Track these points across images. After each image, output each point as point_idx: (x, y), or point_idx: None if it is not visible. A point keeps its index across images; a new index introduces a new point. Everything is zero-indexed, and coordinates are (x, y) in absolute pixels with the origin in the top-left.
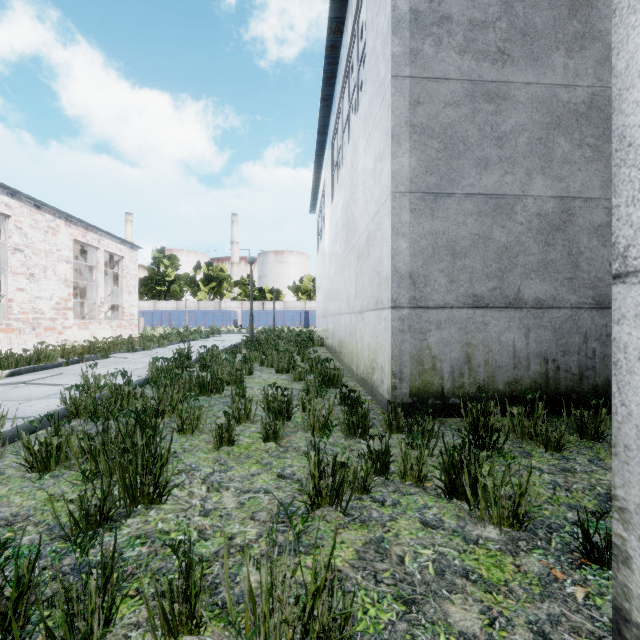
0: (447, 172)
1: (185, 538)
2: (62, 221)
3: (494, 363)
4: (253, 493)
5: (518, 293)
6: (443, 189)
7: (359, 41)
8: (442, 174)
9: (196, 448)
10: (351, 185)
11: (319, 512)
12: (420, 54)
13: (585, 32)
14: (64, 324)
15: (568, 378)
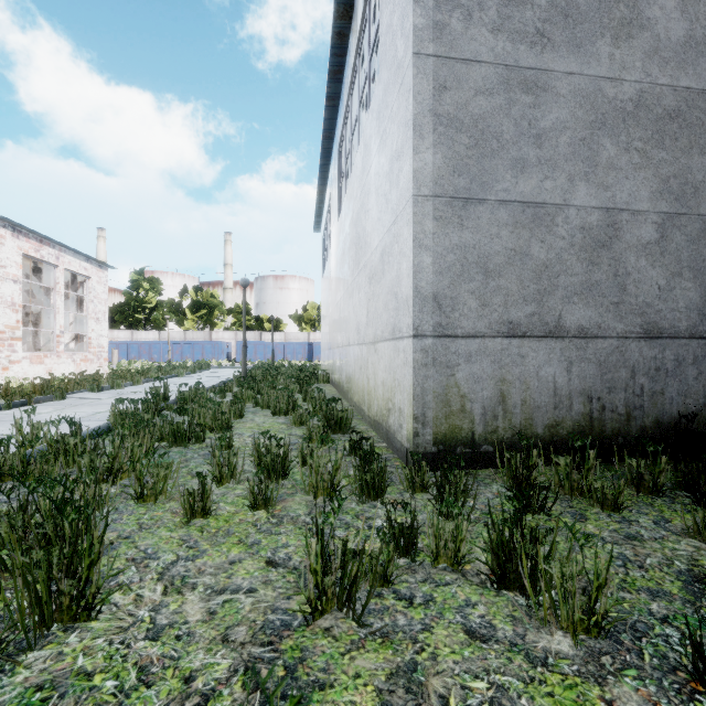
0: (478, 173)
1: (116, 684)
2: (8, 231)
3: (532, 403)
4: (230, 593)
5: (559, 320)
6: (474, 194)
7: (371, 25)
8: (472, 176)
9: (158, 523)
10: (362, 194)
11: (323, 622)
12: (447, 29)
13: (633, 18)
14: (10, 357)
15: (614, 419)
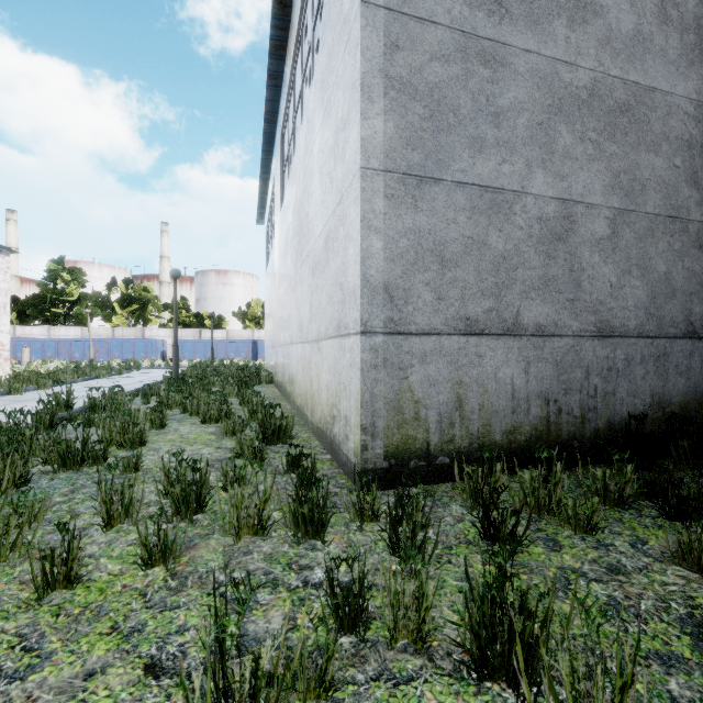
0: (434, 149)
1: None
2: None
3: (490, 407)
4: None
5: (517, 316)
6: (429, 172)
7: None
8: (428, 151)
9: None
10: (305, 177)
11: None
12: None
13: (587, 3)
14: None
15: (570, 422)
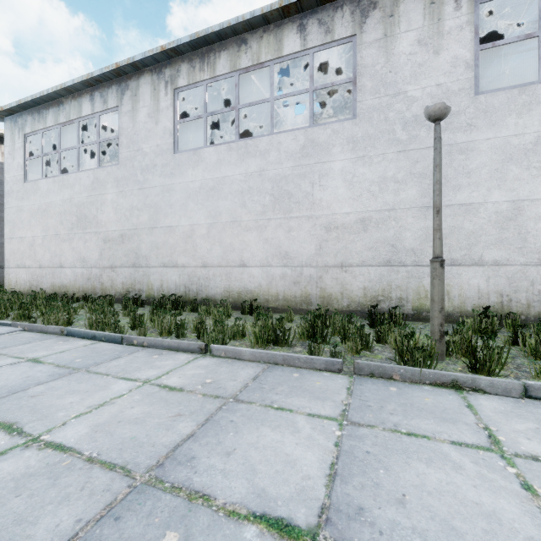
0: None
1: None
2: None
3: None
4: None
5: None
6: None
7: None
8: None
9: None
10: None
11: None
12: None
13: None
14: None
15: None
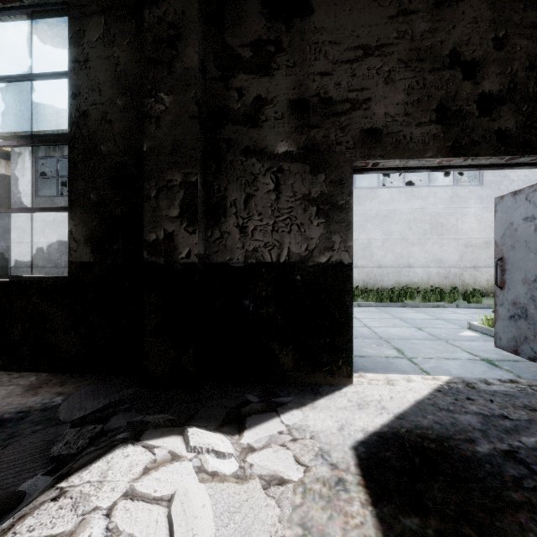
0: None
1: None
2: None
3: None
4: None
5: None
6: None
7: None
8: None
9: None
10: None
11: None
12: None
13: None
14: None
15: None
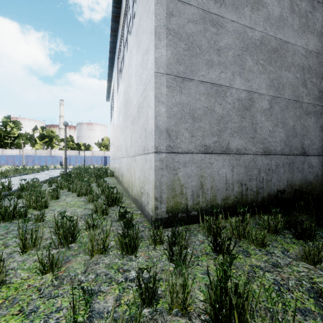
0: (190, 65)
1: None
2: None
3: (216, 187)
4: None
5: (228, 145)
6: (187, 75)
7: None
8: (187, 65)
9: None
10: (128, 78)
11: None
12: None
13: (259, 1)
14: None
15: (251, 194)
